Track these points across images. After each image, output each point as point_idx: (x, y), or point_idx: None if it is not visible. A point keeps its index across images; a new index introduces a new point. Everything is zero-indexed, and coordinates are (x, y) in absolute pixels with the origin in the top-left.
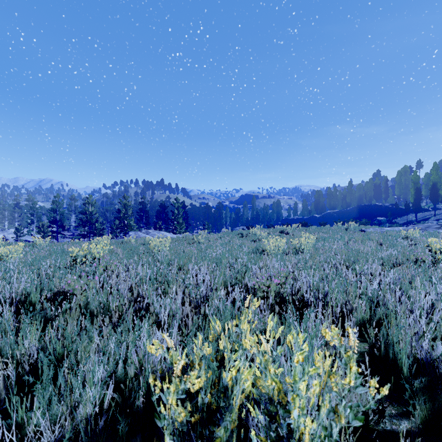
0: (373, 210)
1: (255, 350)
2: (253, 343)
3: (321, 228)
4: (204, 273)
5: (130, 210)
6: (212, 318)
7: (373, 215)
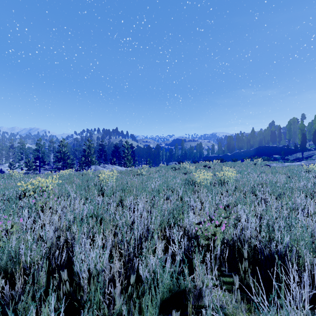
0: (270, 150)
1: None
2: None
3: (235, 163)
4: (142, 209)
5: (93, 150)
6: (144, 297)
7: (270, 153)
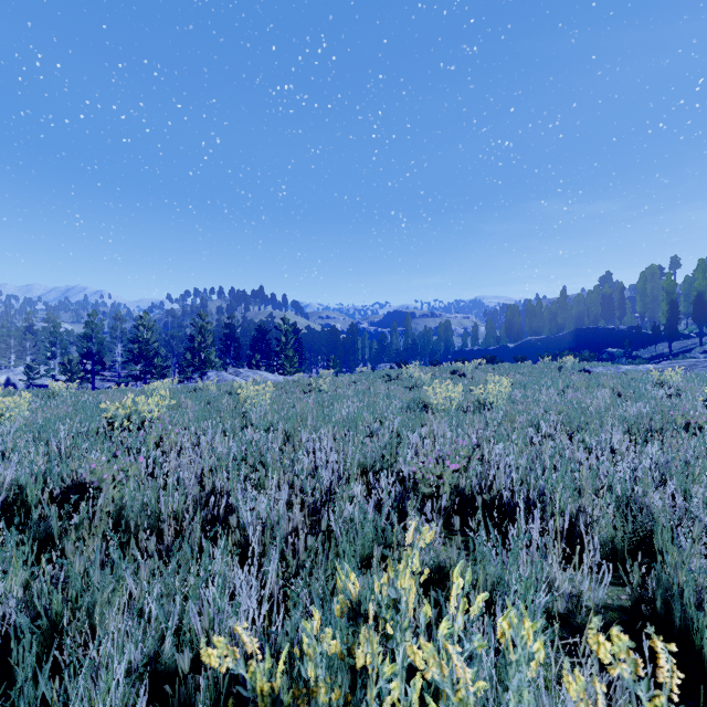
0: (601, 336)
1: (436, 673)
2: (432, 656)
3: (518, 366)
4: (328, 448)
5: (210, 336)
6: (341, 540)
7: (601, 344)
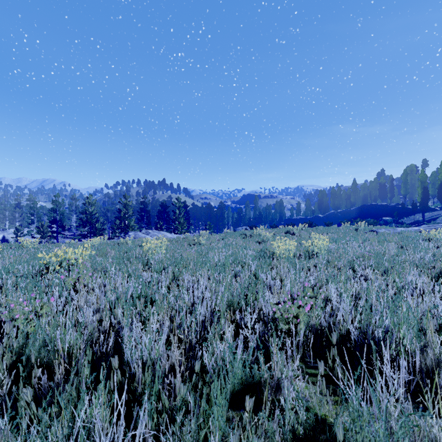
0: (379, 210)
1: None
2: None
3: (329, 228)
4: (203, 287)
5: (131, 210)
6: (212, 385)
7: (379, 214)
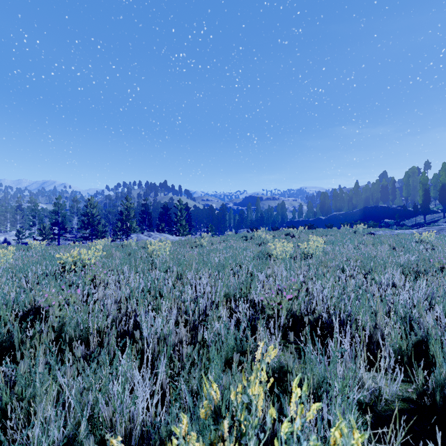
0: (381, 212)
1: None
2: None
3: (328, 230)
4: (205, 283)
5: (133, 212)
6: (211, 348)
7: (381, 217)
